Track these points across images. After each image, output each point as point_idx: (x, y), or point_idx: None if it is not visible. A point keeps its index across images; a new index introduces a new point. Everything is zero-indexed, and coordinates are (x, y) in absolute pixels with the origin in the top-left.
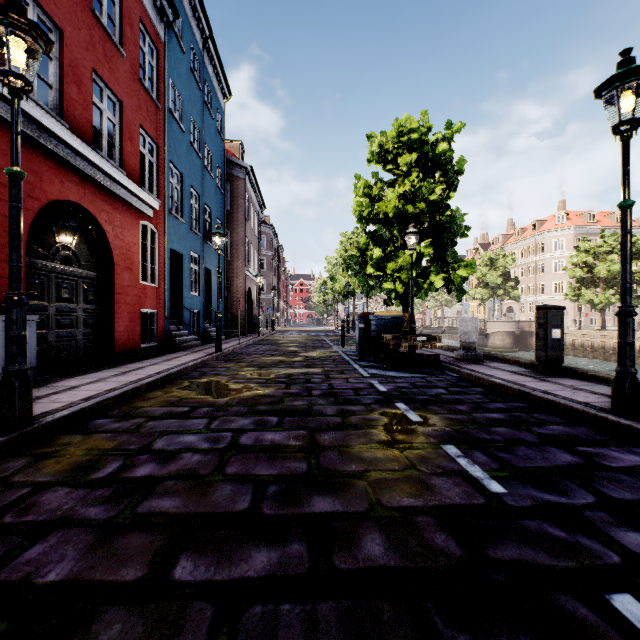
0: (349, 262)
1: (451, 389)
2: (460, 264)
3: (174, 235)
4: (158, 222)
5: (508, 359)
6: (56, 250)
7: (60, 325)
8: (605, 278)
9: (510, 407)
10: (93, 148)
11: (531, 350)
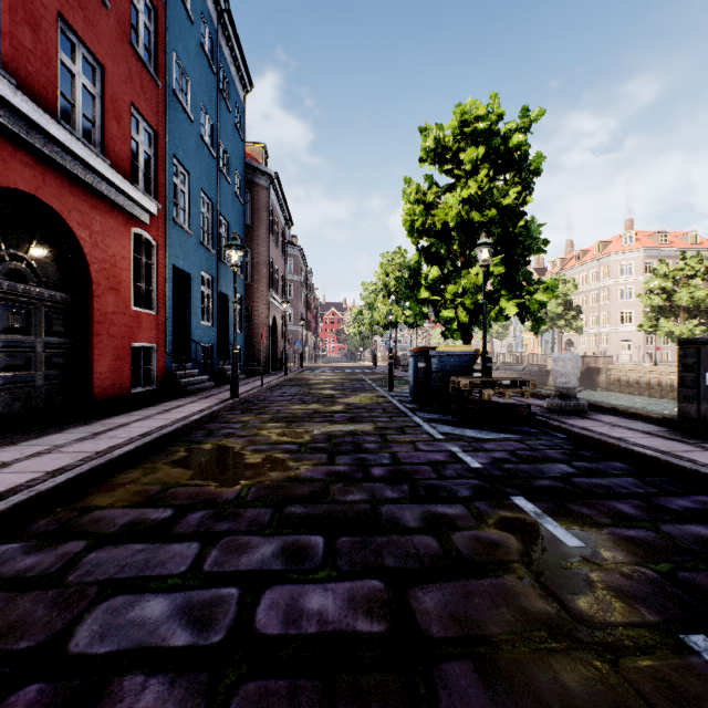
0: (391, 287)
1: (577, 464)
2: (537, 287)
3: (179, 249)
4: (157, 231)
5: (621, 410)
6: (0, 260)
7: (6, 366)
8: (687, 306)
9: (706, 507)
10: (58, 121)
11: (598, 389)
